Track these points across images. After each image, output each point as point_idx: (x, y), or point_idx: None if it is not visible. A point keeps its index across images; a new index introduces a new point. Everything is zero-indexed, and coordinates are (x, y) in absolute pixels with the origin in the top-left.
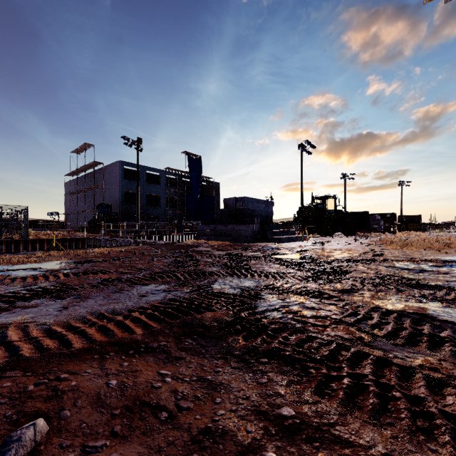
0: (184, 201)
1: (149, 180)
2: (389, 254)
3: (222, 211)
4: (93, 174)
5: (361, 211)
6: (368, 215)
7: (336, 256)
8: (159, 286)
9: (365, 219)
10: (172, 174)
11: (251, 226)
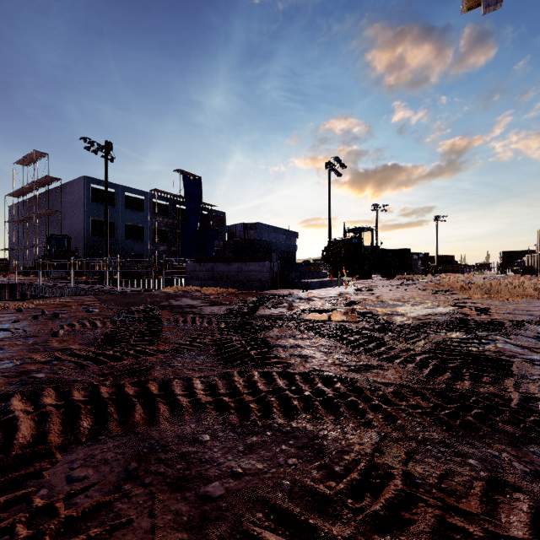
0: (178, 234)
1: (130, 206)
2: (495, 308)
3: (225, 243)
4: (45, 194)
5: (401, 249)
6: (409, 253)
7: (411, 312)
8: None
9: (407, 257)
10: (161, 199)
11: (267, 265)
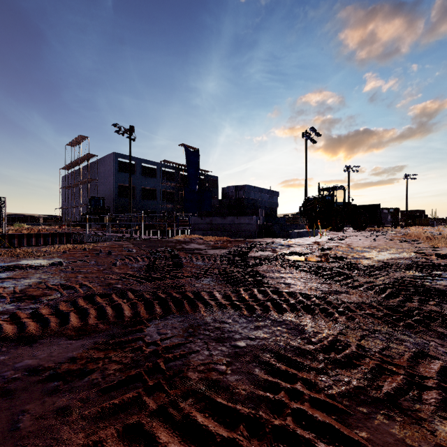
0: (181, 195)
1: (146, 173)
2: None
3: (220, 201)
4: (87, 167)
5: (371, 204)
6: (379, 208)
7: (377, 257)
8: (56, 349)
9: (377, 212)
10: (168, 167)
11: (254, 219)
